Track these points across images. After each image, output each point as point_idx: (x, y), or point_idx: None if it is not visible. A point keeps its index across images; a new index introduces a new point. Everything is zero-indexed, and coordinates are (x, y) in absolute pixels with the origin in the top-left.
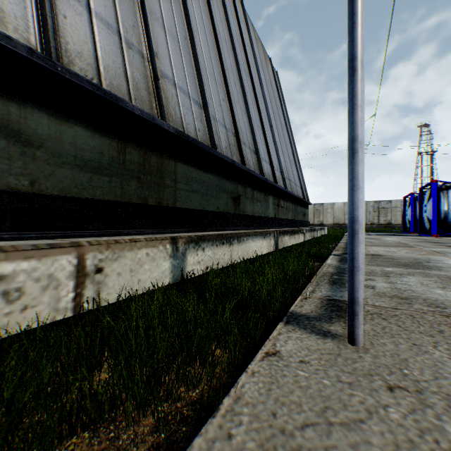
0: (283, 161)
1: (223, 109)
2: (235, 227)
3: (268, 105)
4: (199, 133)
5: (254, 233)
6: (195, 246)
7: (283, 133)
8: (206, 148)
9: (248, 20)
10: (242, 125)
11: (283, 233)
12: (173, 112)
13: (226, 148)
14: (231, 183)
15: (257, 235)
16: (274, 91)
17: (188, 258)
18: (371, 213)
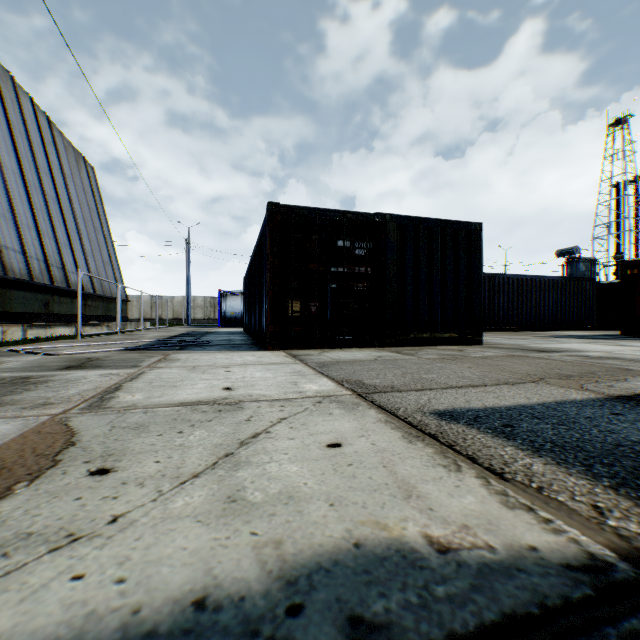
0: (95, 267)
1: (36, 247)
2: (47, 321)
3: (80, 216)
4: (23, 271)
5: (61, 324)
6: (32, 328)
7: (98, 237)
8: (30, 282)
9: (57, 132)
10: (52, 252)
11: (85, 325)
12: (9, 264)
13: (40, 274)
14: (44, 295)
15: (63, 325)
16: (89, 195)
17: (29, 332)
18: (209, 308)
